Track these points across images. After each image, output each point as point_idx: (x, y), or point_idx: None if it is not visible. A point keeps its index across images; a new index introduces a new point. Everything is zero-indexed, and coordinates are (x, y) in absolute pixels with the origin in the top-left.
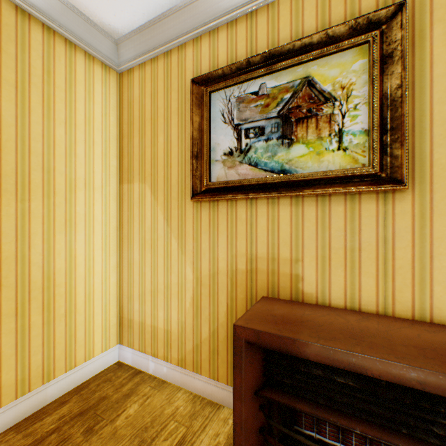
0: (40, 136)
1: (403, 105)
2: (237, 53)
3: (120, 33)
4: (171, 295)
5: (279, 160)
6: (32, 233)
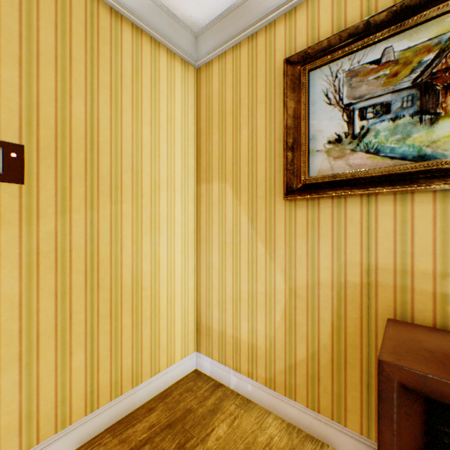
0: (130, 137)
1: None
2: (346, 17)
3: (200, 25)
4: (257, 305)
5: (415, 143)
6: (123, 235)
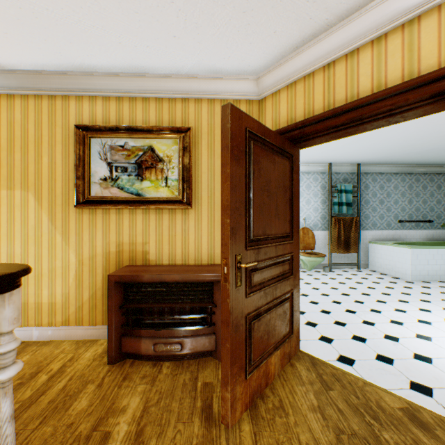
0: None
1: (190, 172)
2: (110, 118)
3: (3, 66)
4: (56, 276)
5: (137, 188)
6: None
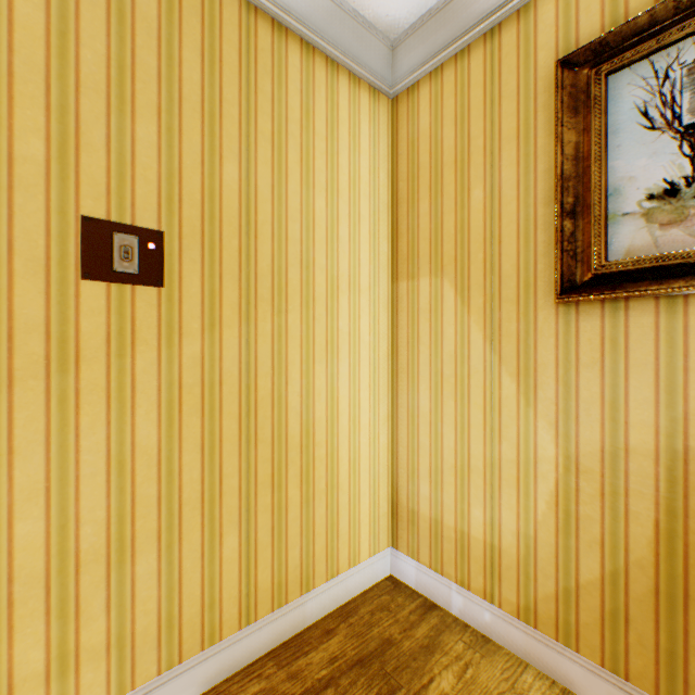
0: (298, 212)
1: None
2: None
3: (401, 27)
4: (500, 480)
5: None
6: (289, 362)
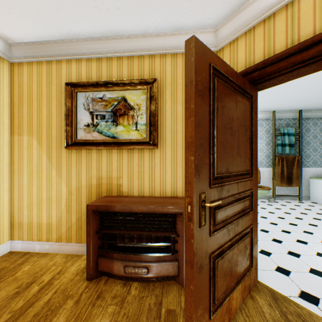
0: None
1: (156, 117)
2: (92, 75)
3: (14, 41)
4: (52, 202)
5: (112, 132)
6: None
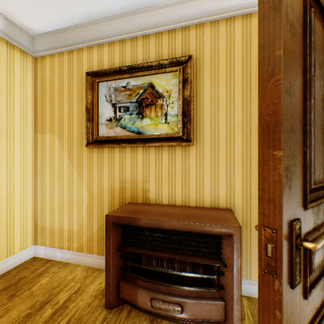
0: None
1: (191, 105)
2: (114, 61)
3: (35, 32)
4: (73, 207)
5: (137, 126)
6: None
